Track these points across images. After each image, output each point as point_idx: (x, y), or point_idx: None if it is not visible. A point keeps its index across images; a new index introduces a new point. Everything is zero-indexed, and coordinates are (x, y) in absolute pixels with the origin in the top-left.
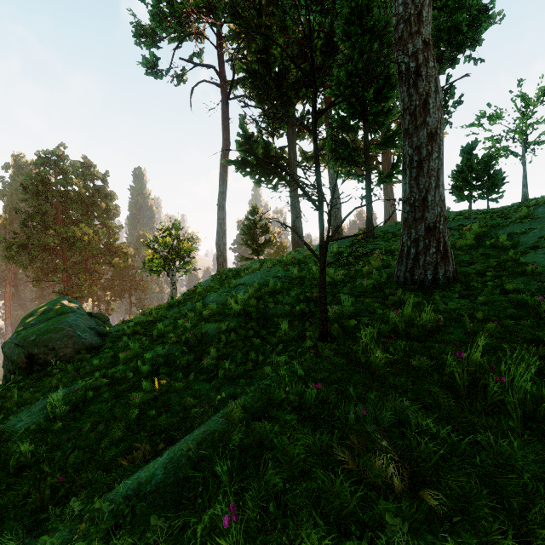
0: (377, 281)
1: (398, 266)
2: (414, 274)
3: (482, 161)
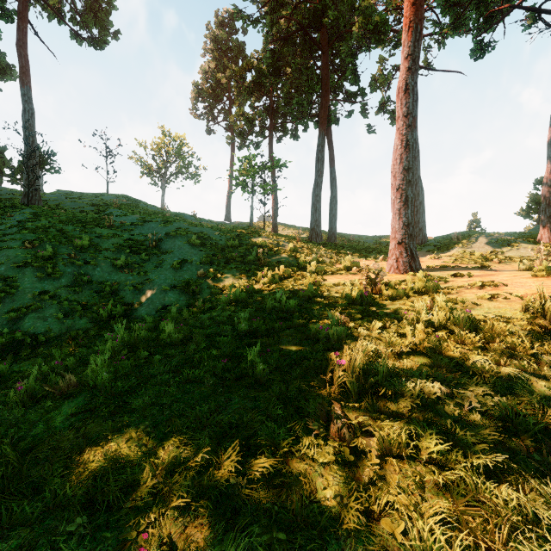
0: (18, 202)
1: (24, 199)
2: (32, 202)
3: (19, 164)
